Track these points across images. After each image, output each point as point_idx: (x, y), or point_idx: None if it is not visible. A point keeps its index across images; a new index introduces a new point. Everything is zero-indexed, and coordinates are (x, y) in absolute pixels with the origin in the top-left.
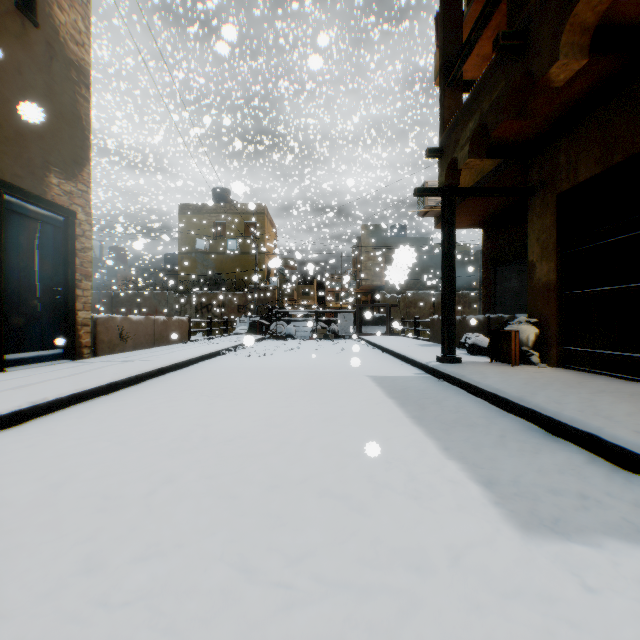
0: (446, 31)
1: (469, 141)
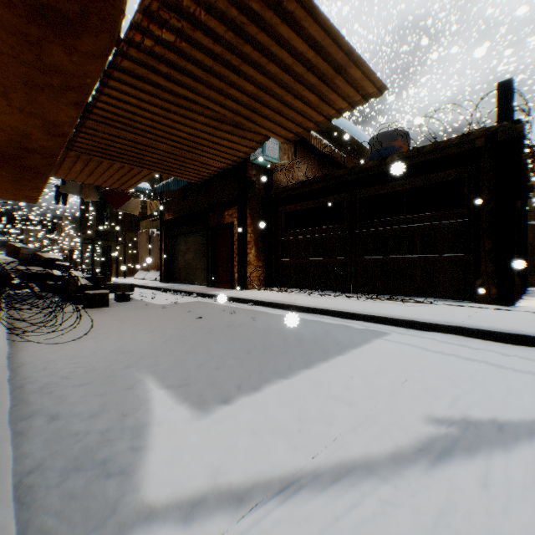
0: (82, 212)
1: (83, 239)
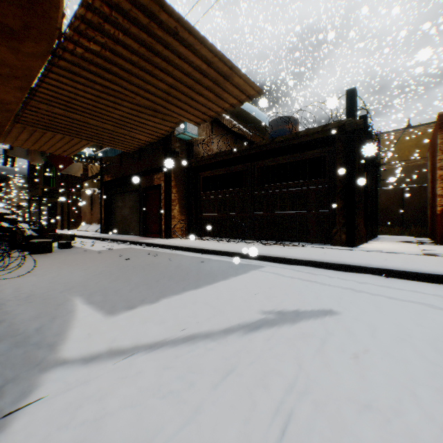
0: (30, 172)
1: (31, 196)
